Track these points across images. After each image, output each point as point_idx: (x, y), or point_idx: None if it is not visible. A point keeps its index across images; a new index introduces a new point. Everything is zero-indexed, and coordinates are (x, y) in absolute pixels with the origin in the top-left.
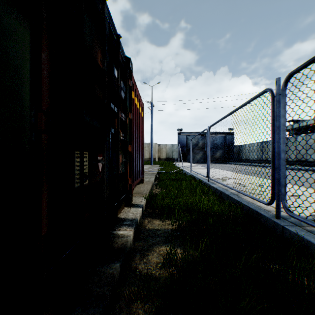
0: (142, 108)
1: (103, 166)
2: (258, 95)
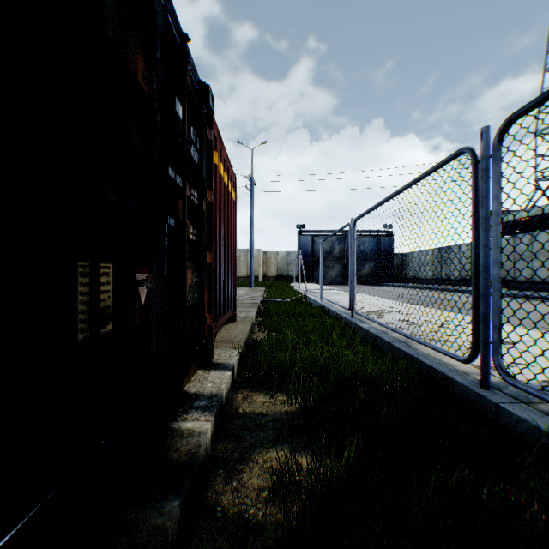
0: (234, 184)
1: (149, 293)
2: (447, 160)
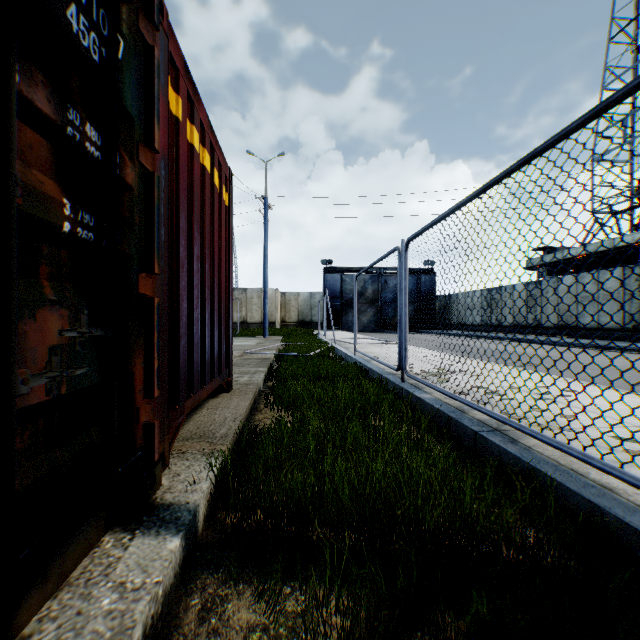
0: (228, 181)
1: None
2: (621, 94)
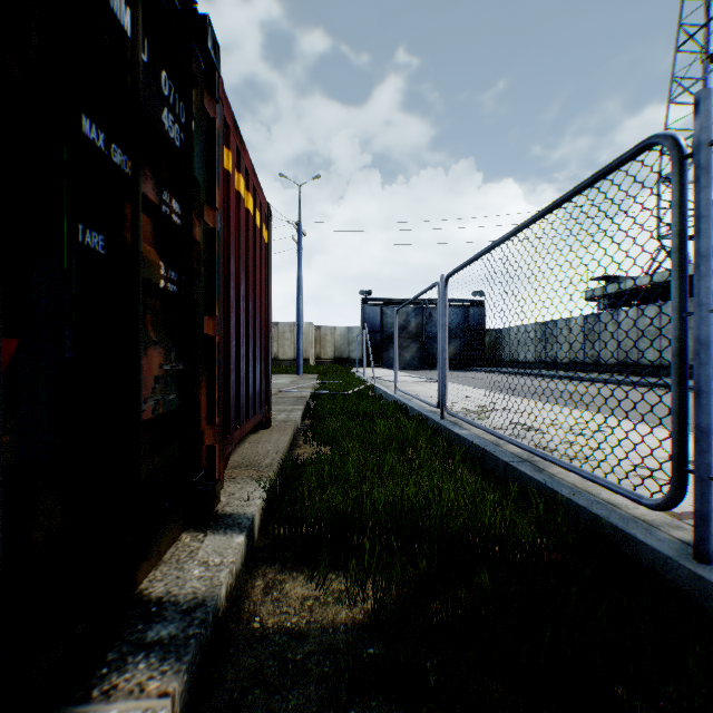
0: (267, 218)
1: None
2: (617, 162)
